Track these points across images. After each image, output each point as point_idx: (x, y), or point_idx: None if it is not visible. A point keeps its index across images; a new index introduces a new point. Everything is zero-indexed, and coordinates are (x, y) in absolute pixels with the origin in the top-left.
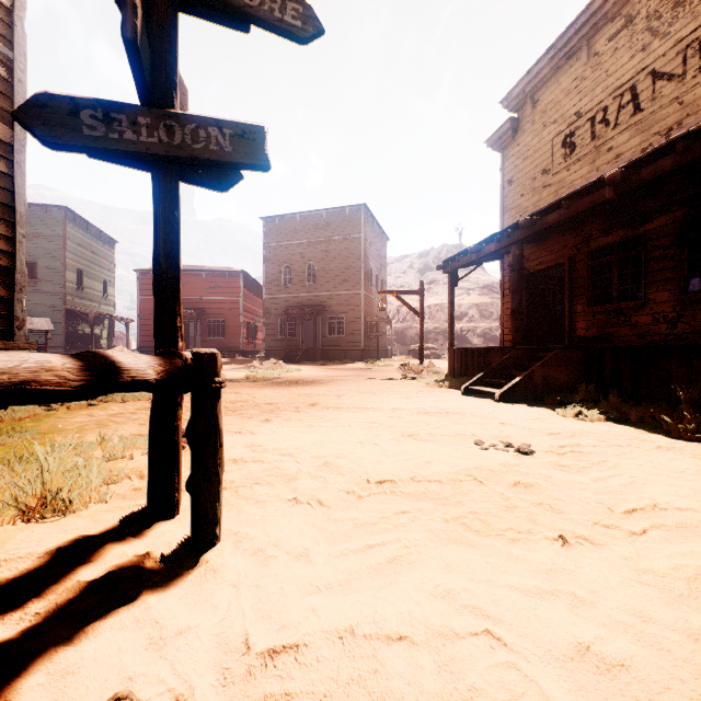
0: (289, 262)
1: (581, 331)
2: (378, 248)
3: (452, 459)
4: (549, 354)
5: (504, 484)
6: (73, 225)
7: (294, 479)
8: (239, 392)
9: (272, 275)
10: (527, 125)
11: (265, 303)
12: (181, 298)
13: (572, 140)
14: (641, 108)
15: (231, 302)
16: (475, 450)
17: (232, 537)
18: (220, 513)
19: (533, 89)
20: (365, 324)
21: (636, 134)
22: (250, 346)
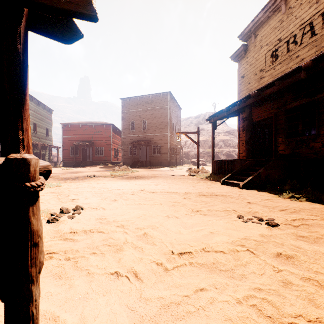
0: (134, 119)
1: (281, 151)
2: (176, 113)
3: (227, 230)
4: (268, 163)
5: (269, 254)
6: (32, 102)
7: (120, 249)
8: (104, 183)
9: (125, 126)
10: (252, 47)
11: (122, 139)
12: (26, 117)
13: (276, 53)
14: (315, 34)
15: (106, 139)
16: (240, 223)
17: (52, 323)
18: (35, 308)
19: (255, 29)
20: (170, 149)
21: (313, 47)
22: (115, 160)
